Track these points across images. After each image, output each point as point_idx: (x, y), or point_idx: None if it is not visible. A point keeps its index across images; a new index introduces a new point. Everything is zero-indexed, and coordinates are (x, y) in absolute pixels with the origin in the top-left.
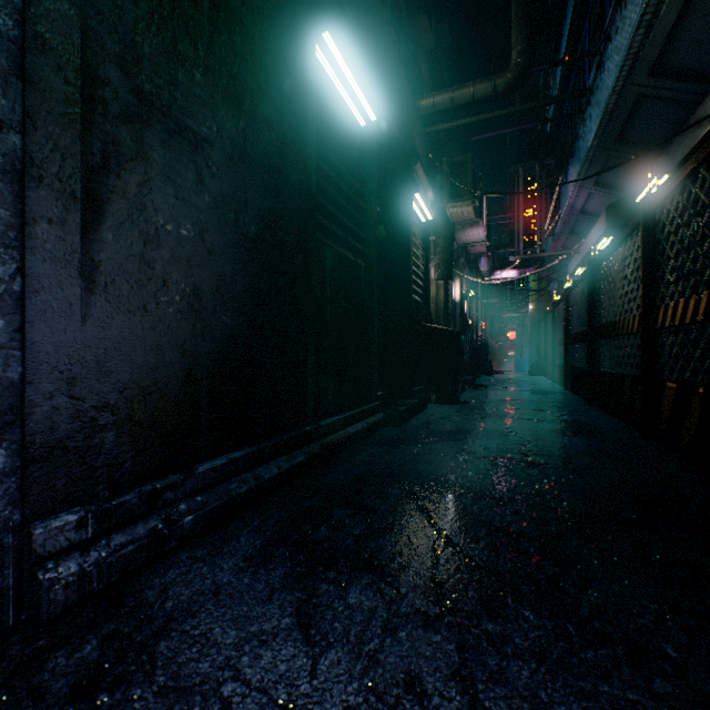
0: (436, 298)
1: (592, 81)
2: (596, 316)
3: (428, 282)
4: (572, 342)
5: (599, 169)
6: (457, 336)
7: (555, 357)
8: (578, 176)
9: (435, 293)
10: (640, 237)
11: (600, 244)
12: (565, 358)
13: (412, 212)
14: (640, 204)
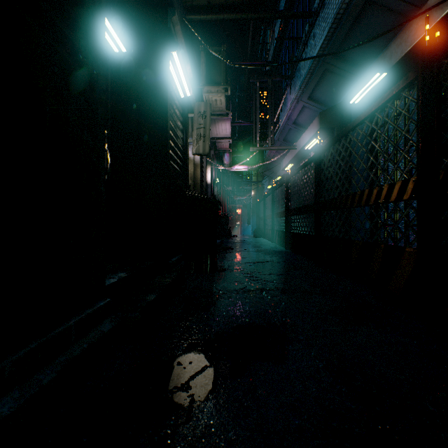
0: (194, 176)
1: (319, 3)
2: (323, 192)
3: (187, 155)
4: (293, 214)
5: (316, 83)
6: (216, 205)
7: (274, 225)
8: (299, 89)
9: (193, 171)
10: (420, 93)
11: (310, 144)
12: (286, 226)
13: (169, 69)
14: (420, 56)
